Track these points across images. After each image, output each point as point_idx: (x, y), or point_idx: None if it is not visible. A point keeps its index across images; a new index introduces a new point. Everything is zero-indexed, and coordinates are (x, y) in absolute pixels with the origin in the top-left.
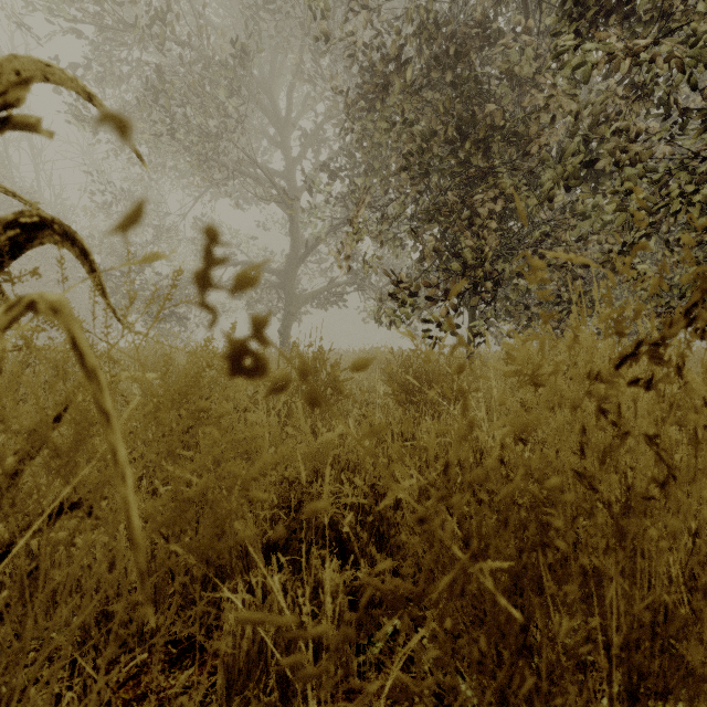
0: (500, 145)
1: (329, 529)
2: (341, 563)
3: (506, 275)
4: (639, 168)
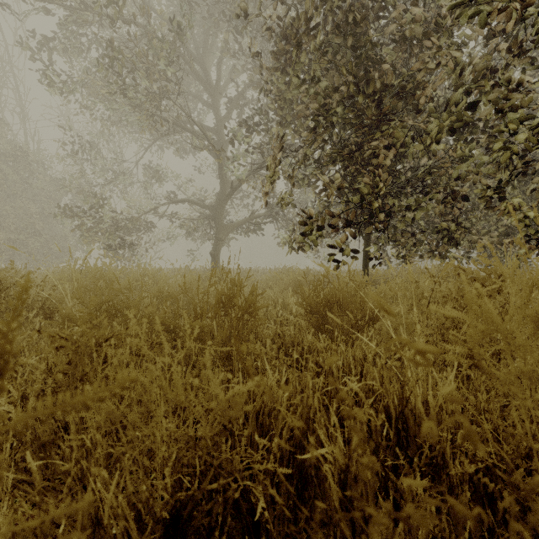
0: (393, 98)
1: (241, 499)
2: None
3: (396, 208)
4: (521, 113)
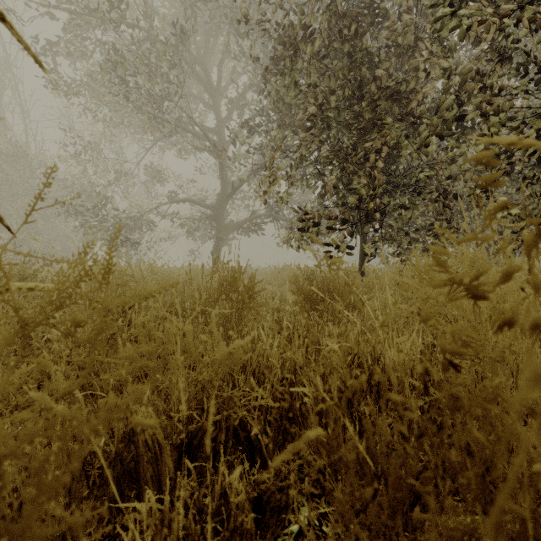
0: (387, 102)
1: (239, 429)
2: (251, 462)
3: (390, 207)
4: (502, 116)
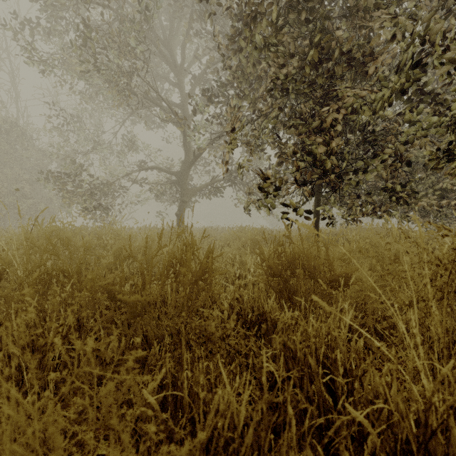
0: (345, 66)
1: None
2: None
3: (345, 172)
4: None
